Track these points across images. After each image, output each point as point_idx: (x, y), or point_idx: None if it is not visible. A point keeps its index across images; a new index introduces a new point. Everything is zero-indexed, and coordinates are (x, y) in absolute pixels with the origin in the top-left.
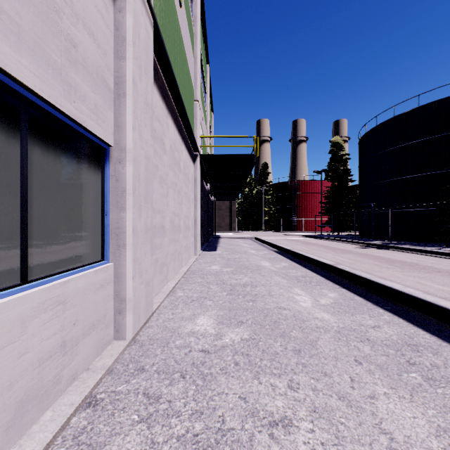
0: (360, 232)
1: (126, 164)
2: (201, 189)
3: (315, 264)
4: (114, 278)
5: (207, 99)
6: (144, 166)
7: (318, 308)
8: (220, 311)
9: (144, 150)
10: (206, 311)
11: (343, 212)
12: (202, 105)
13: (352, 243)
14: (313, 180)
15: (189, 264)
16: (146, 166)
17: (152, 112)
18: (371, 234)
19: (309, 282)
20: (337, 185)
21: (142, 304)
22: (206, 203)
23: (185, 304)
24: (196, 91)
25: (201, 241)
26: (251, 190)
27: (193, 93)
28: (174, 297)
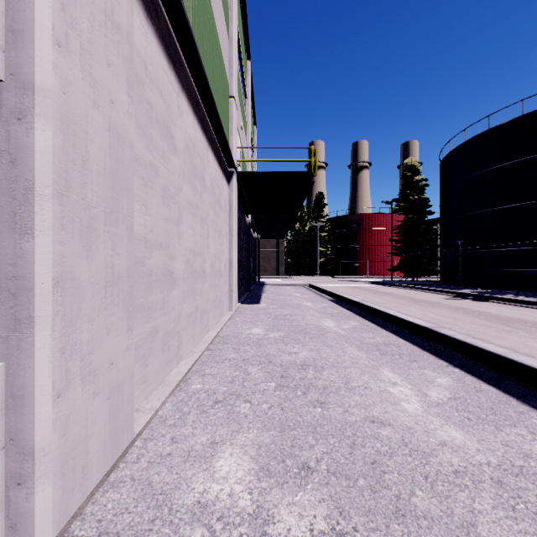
0: (442, 277)
1: (36, 124)
2: (239, 221)
3: (400, 324)
4: (7, 400)
5: (247, 106)
6: (104, 146)
7: (435, 413)
8: (263, 433)
9: (104, 114)
10: (237, 433)
11: (421, 252)
12: (241, 111)
13: (436, 292)
14: (379, 213)
15: (220, 325)
16: (112, 149)
17: (130, 49)
18: (458, 280)
19: (398, 354)
20: (412, 218)
21: (96, 438)
22: (246, 240)
23: (201, 413)
24: (231, 83)
25: (239, 290)
26: (303, 226)
27: (226, 85)
28: (184, 392)
